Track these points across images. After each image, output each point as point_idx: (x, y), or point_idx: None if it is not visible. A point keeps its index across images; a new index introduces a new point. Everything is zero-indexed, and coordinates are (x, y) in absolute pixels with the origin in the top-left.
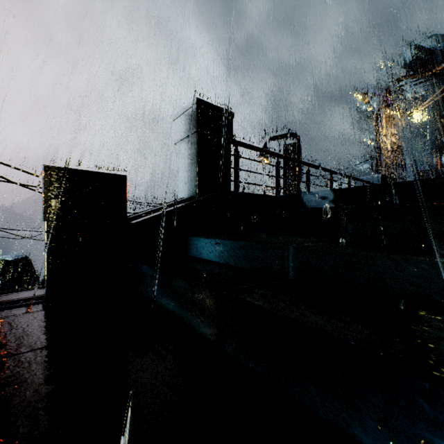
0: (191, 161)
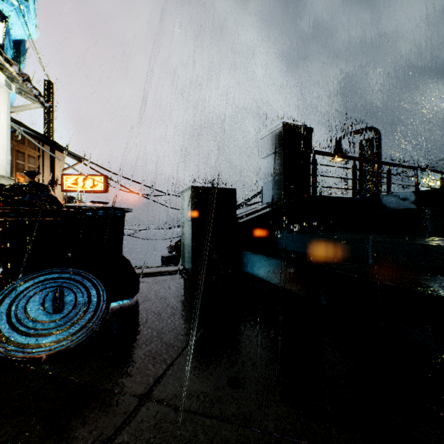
0: (277, 172)
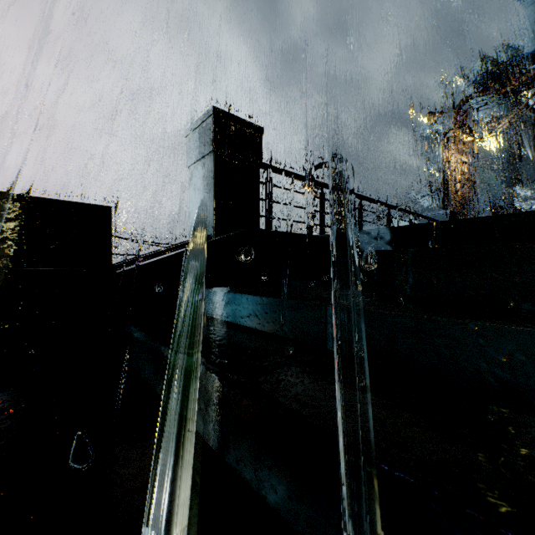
0: (206, 189)
